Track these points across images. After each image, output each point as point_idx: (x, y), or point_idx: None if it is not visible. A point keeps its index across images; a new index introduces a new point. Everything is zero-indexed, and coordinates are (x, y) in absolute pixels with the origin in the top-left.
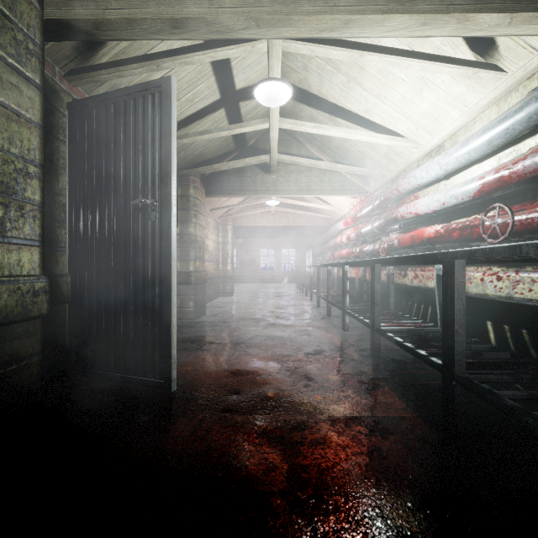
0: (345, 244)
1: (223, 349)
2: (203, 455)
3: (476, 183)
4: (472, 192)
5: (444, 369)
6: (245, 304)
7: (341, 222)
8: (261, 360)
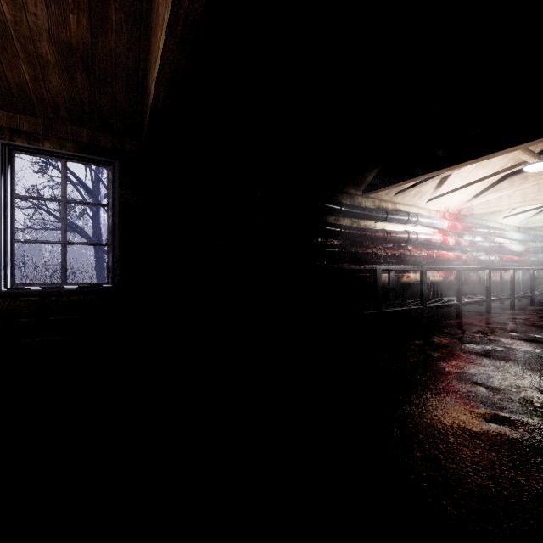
0: (422, 243)
1: None
2: None
3: (524, 249)
4: (522, 250)
5: None
6: None
7: (446, 221)
8: None
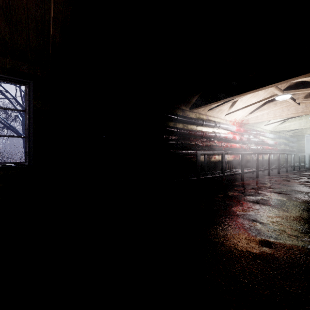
0: (222, 138)
1: None
2: None
3: (274, 142)
4: (273, 143)
5: (294, 165)
6: None
7: (235, 127)
8: None
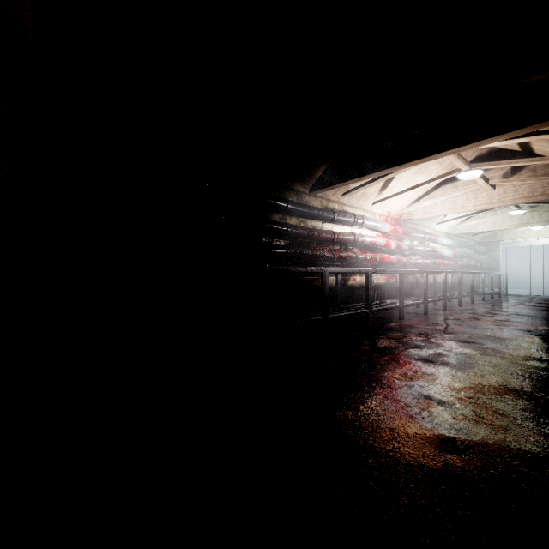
0: (367, 245)
1: (543, 309)
2: (540, 304)
3: (452, 253)
4: (451, 255)
5: (484, 292)
6: (527, 328)
7: (389, 225)
8: (523, 307)
